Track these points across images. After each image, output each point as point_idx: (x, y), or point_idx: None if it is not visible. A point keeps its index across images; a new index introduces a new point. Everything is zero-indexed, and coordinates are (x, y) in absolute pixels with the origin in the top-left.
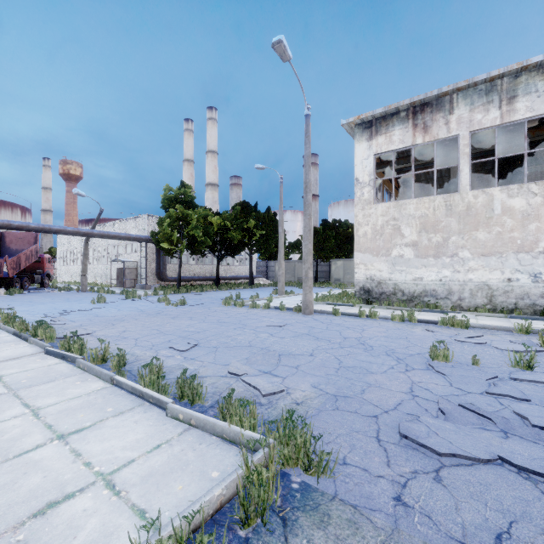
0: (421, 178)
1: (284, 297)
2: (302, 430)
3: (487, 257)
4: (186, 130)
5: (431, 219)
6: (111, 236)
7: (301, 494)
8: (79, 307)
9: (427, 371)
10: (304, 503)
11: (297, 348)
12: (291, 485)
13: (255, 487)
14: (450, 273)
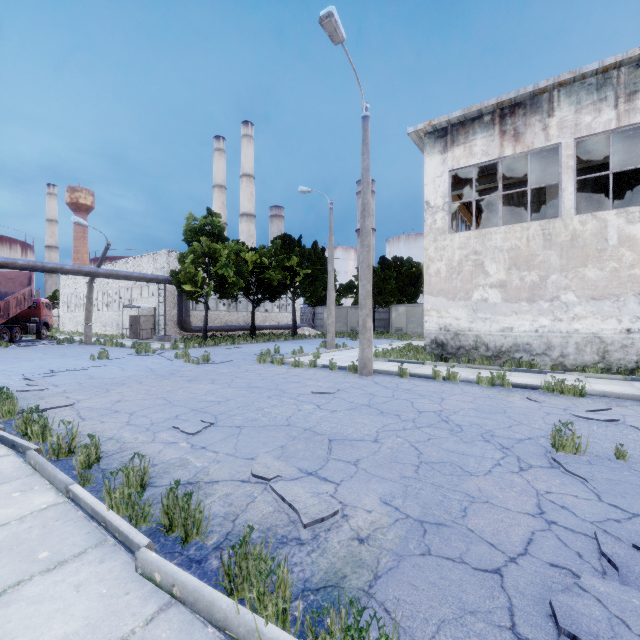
0: (503, 204)
1: (334, 352)
2: None
3: (599, 302)
4: (216, 150)
5: (524, 253)
6: (121, 276)
7: None
8: (73, 365)
9: (552, 470)
10: None
11: (354, 429)
12: None
13: None
14: (550, 321)
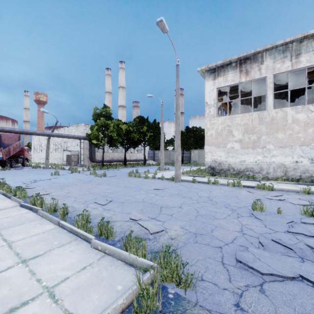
0: (243, 102)
1: (164, 172)
2: (175, 258)
3: (283, 148)
4: (107, 75)
5: (250, 126)
6: (63, 136)
7: (174, 302)
8: (43, 177)
9: (250, 217)
10: (177, 308)
11: (171, 203)
12: (168, 295)
13: (144, 299)
14: (262, 157)
